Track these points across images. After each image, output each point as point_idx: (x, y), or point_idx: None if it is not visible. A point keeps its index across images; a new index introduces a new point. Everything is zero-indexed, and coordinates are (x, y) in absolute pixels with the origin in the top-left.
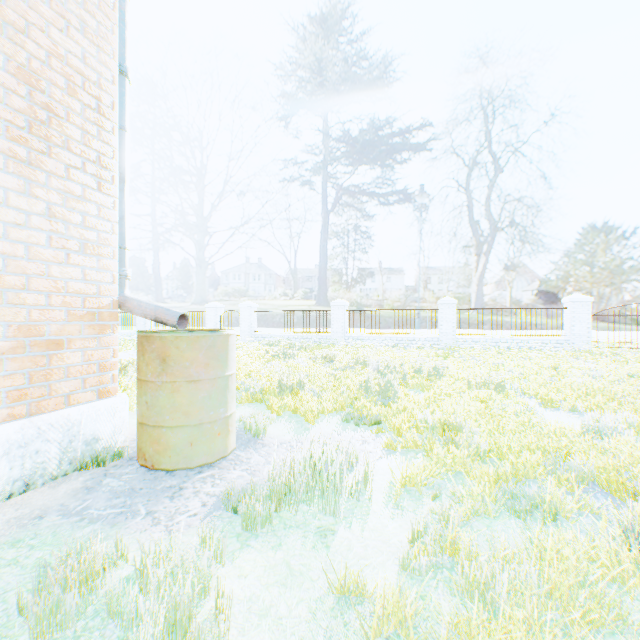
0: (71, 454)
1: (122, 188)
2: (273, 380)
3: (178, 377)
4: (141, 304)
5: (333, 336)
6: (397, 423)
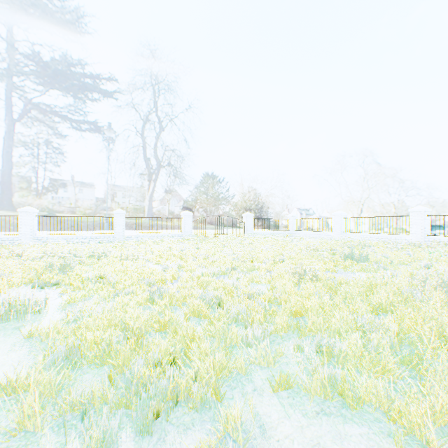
0: None
1: None
2: None
3: None
4: None
5: (22, 237)
6: (71, 281)
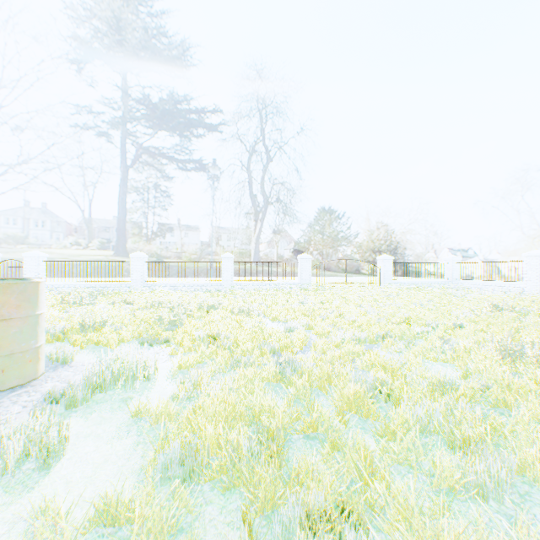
0: None
1: None
2: (74, 323)
3: None
4: None
5: (133, 284)
6: (180, 339)
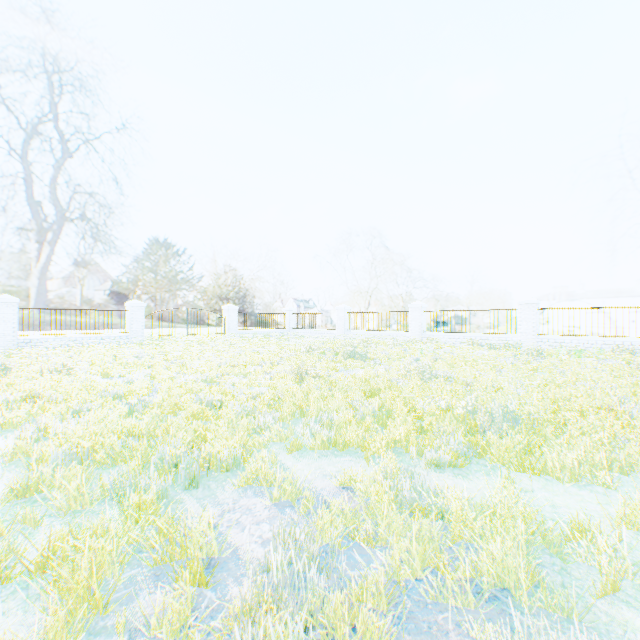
0: None
1: None
2: None
3: None
4: None
5: None
6: None
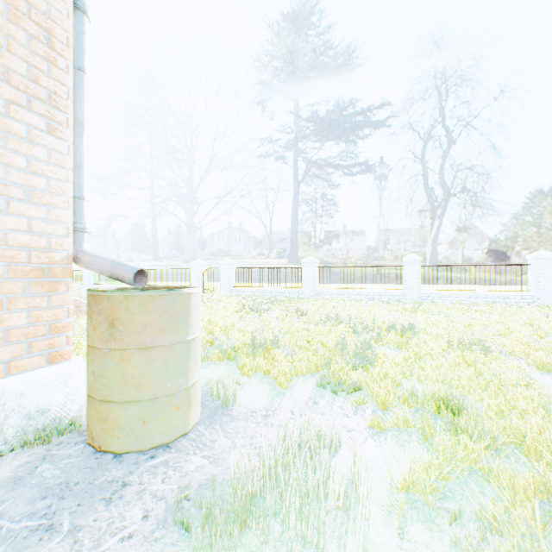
0: (7, 431)
1: (80, 134)
2: (247, 335)
3: (128, 344)
4: (97, 259)
5: (304, 291)
6: (381, 393)
